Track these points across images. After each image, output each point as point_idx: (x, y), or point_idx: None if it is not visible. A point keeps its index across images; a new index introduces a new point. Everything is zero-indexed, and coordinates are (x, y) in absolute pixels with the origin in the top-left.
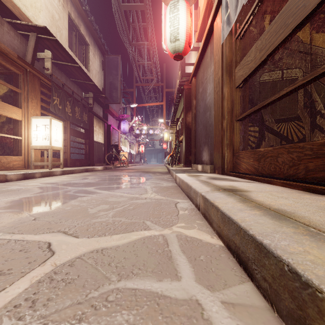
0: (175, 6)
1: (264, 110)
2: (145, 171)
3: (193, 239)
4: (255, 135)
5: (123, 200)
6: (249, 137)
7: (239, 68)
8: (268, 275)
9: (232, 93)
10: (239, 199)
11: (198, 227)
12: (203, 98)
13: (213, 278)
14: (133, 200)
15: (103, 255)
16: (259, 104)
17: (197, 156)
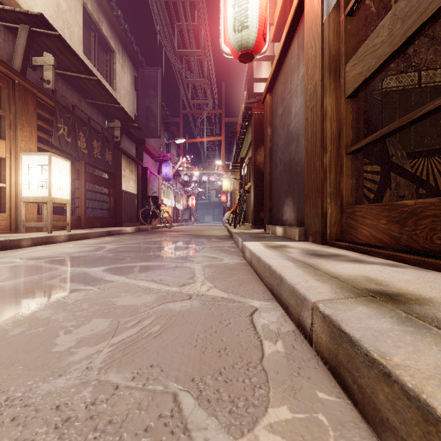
0: None
1: (390, 138)
2: (196, 235)
3: None
4: (375, 179)
5: (145, 302)
6: (364, 182)
7: (355, 62)
8: None
9: (340, 108)
10: None
11: (334, 433)
12: (284, 123)
13: None
14: (165, 304)
15: None
16: (402, 119)
17: (273, 212)
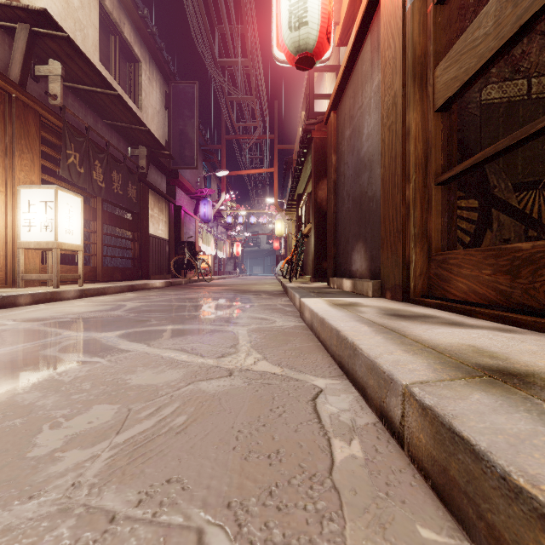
0: None
1: (491, 165)
2: (242, 290)
3: None
4: (472, 218)
5: (169, 380)
6: (458, 221)
7: (448, 63)
8: None
9: (427, 124)
10: None
11: None
12: (353, 148)
13: None
14: (196, 383)
15: None
16: (514, 134)
17: (339, 261)
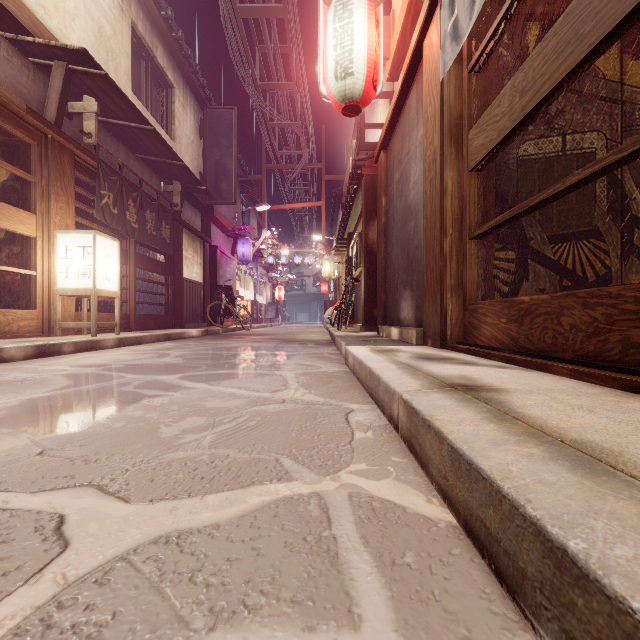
0: (346, 6)
1: (526, 218)
2: (286, 340)
3: (386, 507)
4: (509, 268)
5: (237, 405)
6: (495, 272)
7: (478, 130)
8: (586, 636)
9: (463, 182)
10: (488, 413)
11: (396, 474)
12: (401, 193)
13: (437, 620)
14: (258, 406)
15: (180, 552)
16: (520, 205)
17: (389, 309)
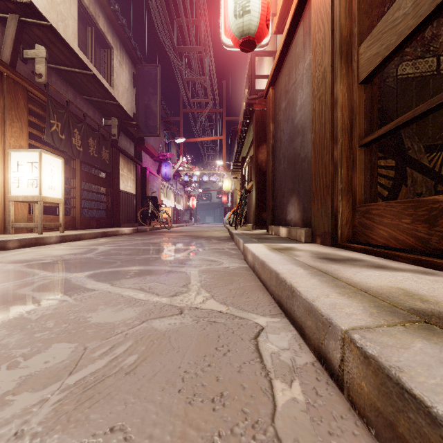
0: None
1: (406, 130)
2: (196, 236)
3: None
4: (390, 175)
5: (126, 318)
6: (378, 178)
7: (370, 42)
8: None
9: (352, 95)
10: None
11: None
12: (288, 117)
13: None
14: (150, 321)
15: None
16: (431, 100)
17: (276, 212)
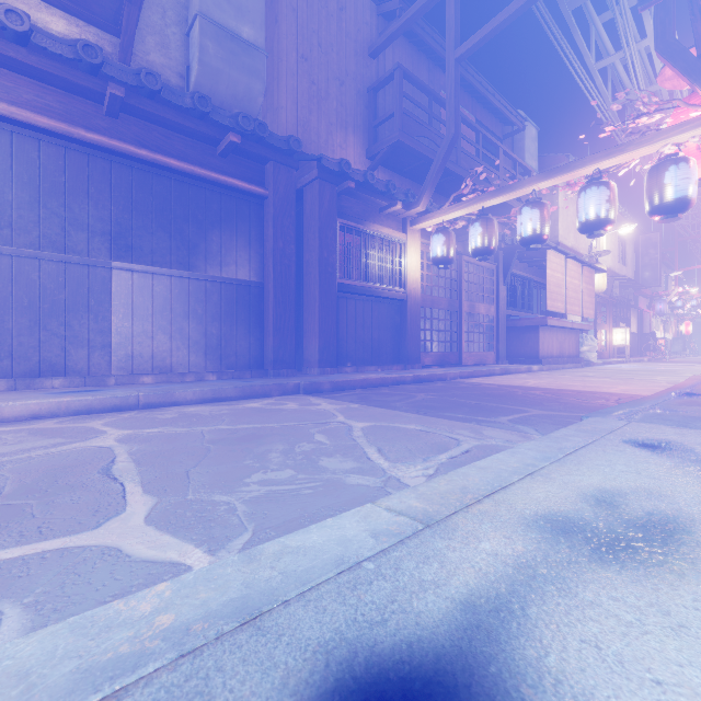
0: None
1: None
2: None
3: None
4: None
5: None
6: None
7: None
8: None
9: None
10: None
11: None
12: None
13: None
14: None
15: None
16: None
17: None
